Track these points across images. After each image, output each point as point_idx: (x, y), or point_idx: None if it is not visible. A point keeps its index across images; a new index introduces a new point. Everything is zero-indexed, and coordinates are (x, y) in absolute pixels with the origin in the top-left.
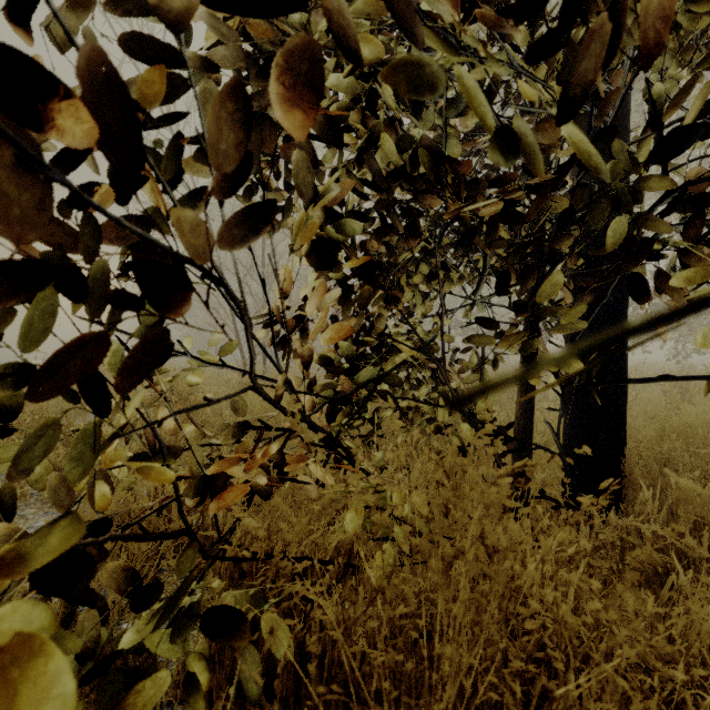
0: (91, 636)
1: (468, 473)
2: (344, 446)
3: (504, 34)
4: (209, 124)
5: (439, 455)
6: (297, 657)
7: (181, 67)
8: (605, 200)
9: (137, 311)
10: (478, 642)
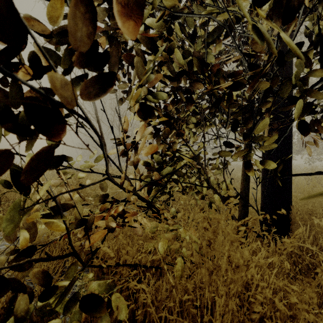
0: (23, 308)
1: (221, 223)
2: (156, 207)
3: (234, 4)
4: (71, 19)
5: (202, 210)
6: (131, 317)
7: (65, 2)
8: (288, 83)
9: (29, 134)
10: (228, 316)
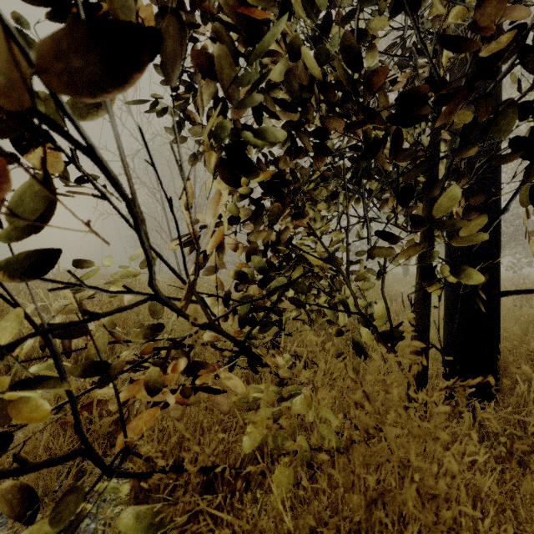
0: None
1: (393, 395)
2: (255, 353)
3: None
4: None
5: (342, 356)
6: None
7: None
8: (515, 109)
9: None
10: None
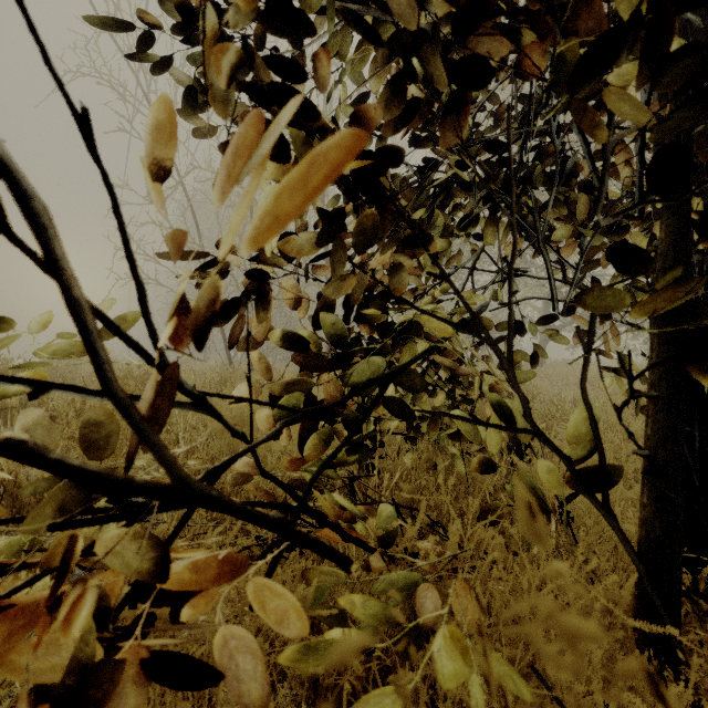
0: None
1: None
2: (319, 542)
3: None
4: None
5: (496, 513)
6: None
7: None
8: None
9: None
10: None
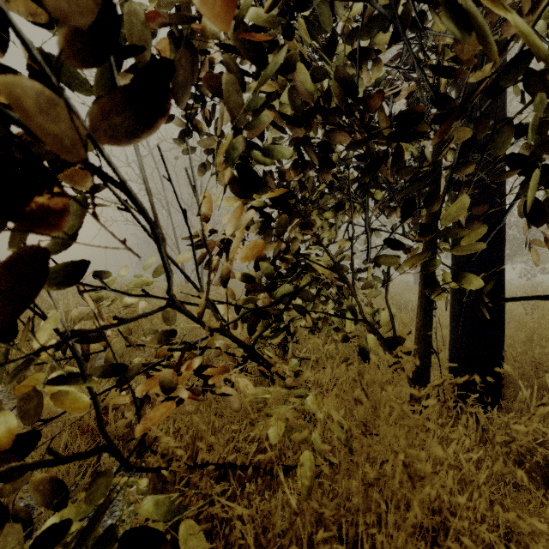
0: None
1: (388, 392)
2: (263, 357)
3: None
4: None
5: (348, 361)
6: None
7: None
8: (507, 128)
9: None
10: None
